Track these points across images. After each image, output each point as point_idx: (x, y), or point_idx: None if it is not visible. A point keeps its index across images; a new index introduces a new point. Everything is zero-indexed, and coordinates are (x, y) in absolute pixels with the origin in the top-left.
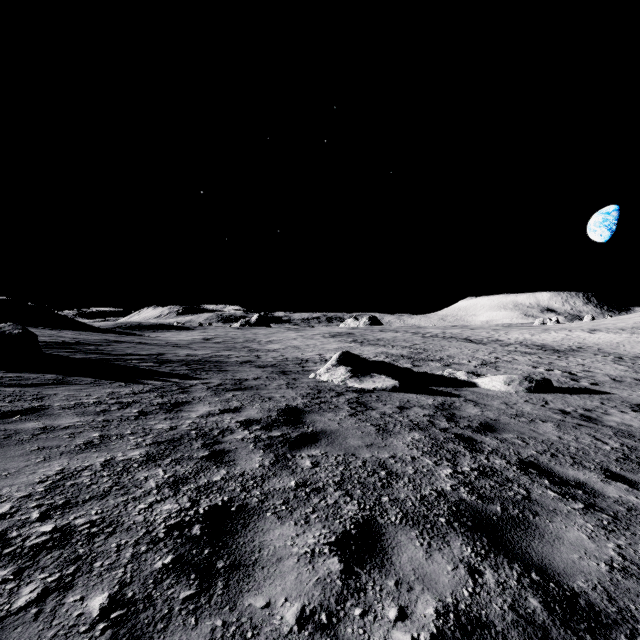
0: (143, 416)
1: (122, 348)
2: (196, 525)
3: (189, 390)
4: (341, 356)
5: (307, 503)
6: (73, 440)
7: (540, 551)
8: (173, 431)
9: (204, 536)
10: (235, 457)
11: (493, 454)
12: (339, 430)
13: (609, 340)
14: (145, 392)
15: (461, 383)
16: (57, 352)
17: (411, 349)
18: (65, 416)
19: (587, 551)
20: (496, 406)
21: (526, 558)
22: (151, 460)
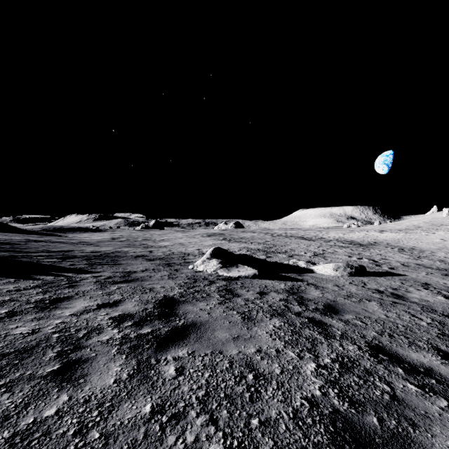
0: (8, 318)
1: (36, 246)
2: None
3: (77, 284)
4: (214, 251)
5: (159, 447)
6: None
7: None
8: (32, 336)
9: None
10: (89, 370)
11: (344, 339)
12: (208, 321)
13: (393, 237)
14: (30, 288)
15: (302, 270)
16: None
17: (264, 244)
18: None
19: None
20: (331, 288)
21: None
22: None
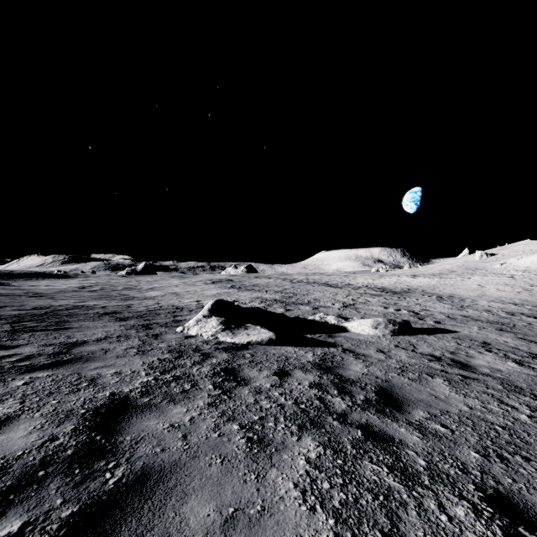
0: None
1: None
2: None
3: None
4: (214, 305)
5: None
6: None
7: None
8: None
9: None
10: None
11: (438, 482)
12: (178, 463)
13: (427, 283)
14: None
15: (332, 328)
16: None
17: (283, 293)
18: None
19: None
20: (375, 356)
21: None
22: None
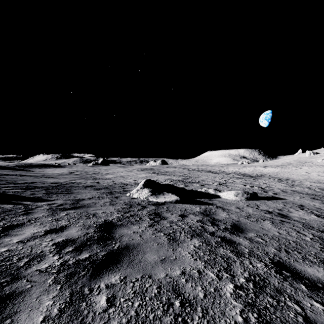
0: None
1: (7, 179)
2: None
3: (31, 211)
4: (146, 182)
5: None
6: None
7: None
8: None
9: None
10: (20, 306)
11: (252, 256)
12: (140, 243)
13: (273, 171)
14: None
15: (211, 195)
16: None
17: (183, 177)
18: None
19: None
20: (234, 210)
21: None
22: None
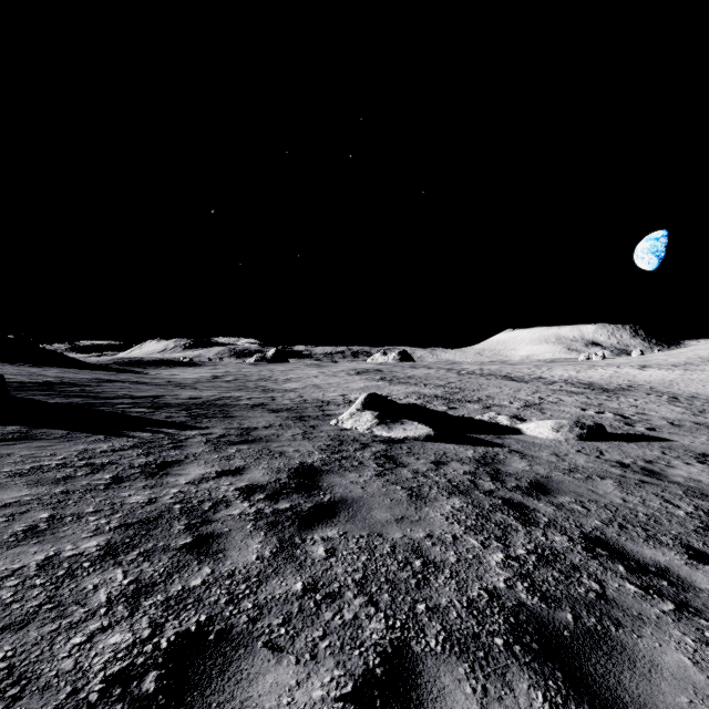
0: (116, 484)
1: (114, 389)
2: (151, 673)
3: (183, 444)
4: (367, 399)
5: (316, 621)
6: (10, 525)
7: (636, 693)
8: (151, 506)
9: (159, 695)
10: (226, 545)
11: (551, 527)
12: (363, 497)
13: (661, 378)
14: (127, 448)
15: (503, 429)
16: (32, 395)
17: (446, 388)
18: (11, 487)
19: (697, 689)
20: (545, 458)
21: (619, 708)
22: (110, 555)
